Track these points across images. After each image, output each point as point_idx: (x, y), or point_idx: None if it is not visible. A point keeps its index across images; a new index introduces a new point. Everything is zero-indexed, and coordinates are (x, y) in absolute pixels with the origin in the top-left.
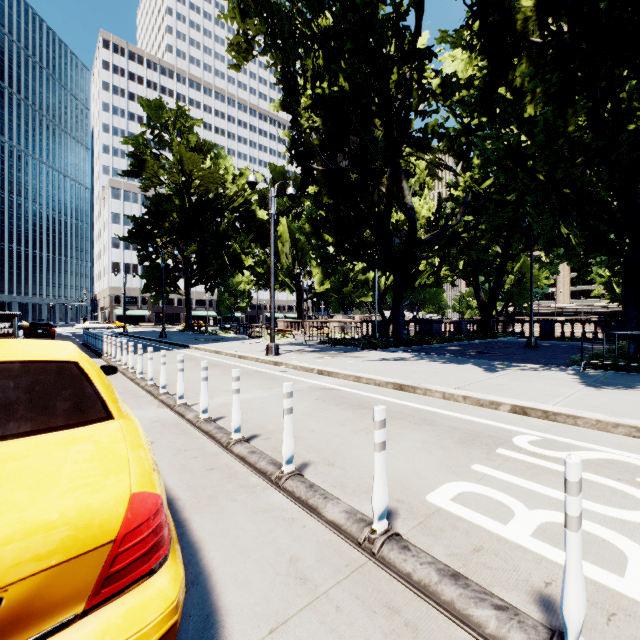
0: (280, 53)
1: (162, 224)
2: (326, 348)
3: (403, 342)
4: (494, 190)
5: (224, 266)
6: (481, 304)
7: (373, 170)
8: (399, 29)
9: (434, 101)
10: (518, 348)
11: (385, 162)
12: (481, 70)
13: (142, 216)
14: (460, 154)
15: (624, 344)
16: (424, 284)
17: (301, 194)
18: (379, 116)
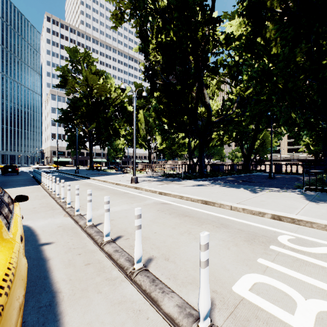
0: (138, 17)
1: (77, 113)
2: (163, 179)
3: (204, 175)
4: (252, 95)
5: (110, 135)
6: (244, 155)
7: (188, 84)
8: (203, 6)
9: (221, 47)
10: (264, 178)
11: (195, 80)
12: (247, 29)
13: (66, 108)
14: (233, 77)
15: (321, 176)
16: (214, 145)
17: (150, 96)
18: (192, 54)
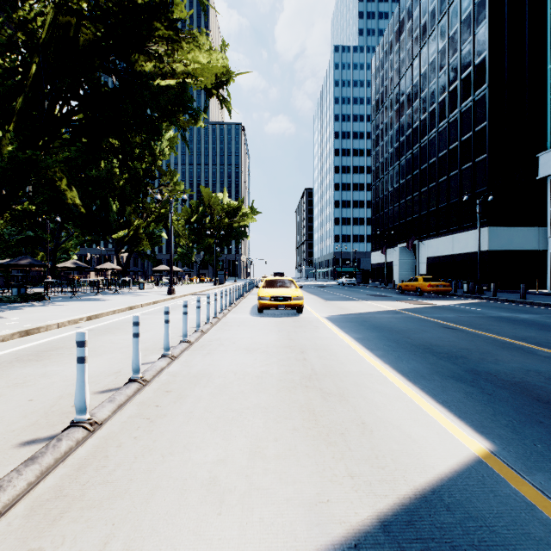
0: None
1: None
2: None
3: None
4: None
5: None
6: None
7: None
8: None
9: None
10: None
11: None
12: None
13: None
14: None
15: None
16: None
17: None
18: None
